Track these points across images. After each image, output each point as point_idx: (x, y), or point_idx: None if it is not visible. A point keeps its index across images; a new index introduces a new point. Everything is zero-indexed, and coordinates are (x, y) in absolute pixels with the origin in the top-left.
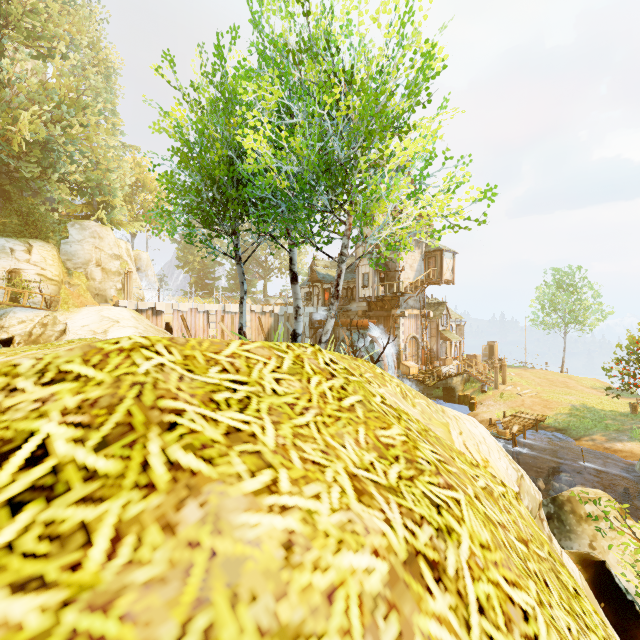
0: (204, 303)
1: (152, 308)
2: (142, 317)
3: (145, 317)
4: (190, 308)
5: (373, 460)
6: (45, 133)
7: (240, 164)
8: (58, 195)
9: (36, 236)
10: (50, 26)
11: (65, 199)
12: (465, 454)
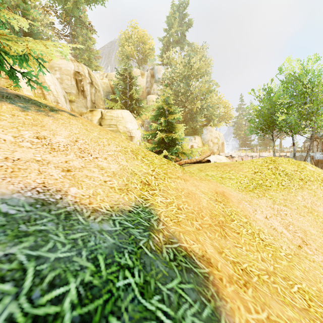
0: (250, 153)
1: (230, 155)
2: (227, 158)
3: (228, 158)
4: (244, 155)
5: (296, 167)
6: (200, 104)
7: (275, 117)
8: (198, 119)
9: (196, 134)
10: (201, 71)
11: (200, 120)
12: (321, 175)
